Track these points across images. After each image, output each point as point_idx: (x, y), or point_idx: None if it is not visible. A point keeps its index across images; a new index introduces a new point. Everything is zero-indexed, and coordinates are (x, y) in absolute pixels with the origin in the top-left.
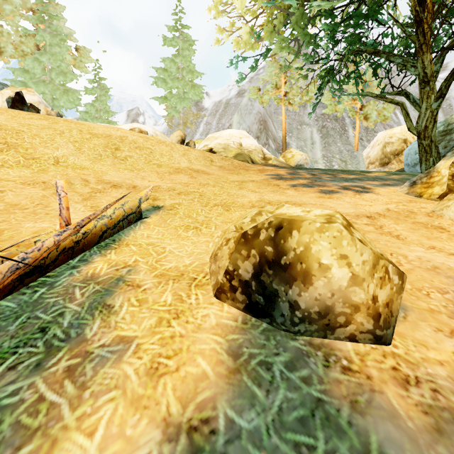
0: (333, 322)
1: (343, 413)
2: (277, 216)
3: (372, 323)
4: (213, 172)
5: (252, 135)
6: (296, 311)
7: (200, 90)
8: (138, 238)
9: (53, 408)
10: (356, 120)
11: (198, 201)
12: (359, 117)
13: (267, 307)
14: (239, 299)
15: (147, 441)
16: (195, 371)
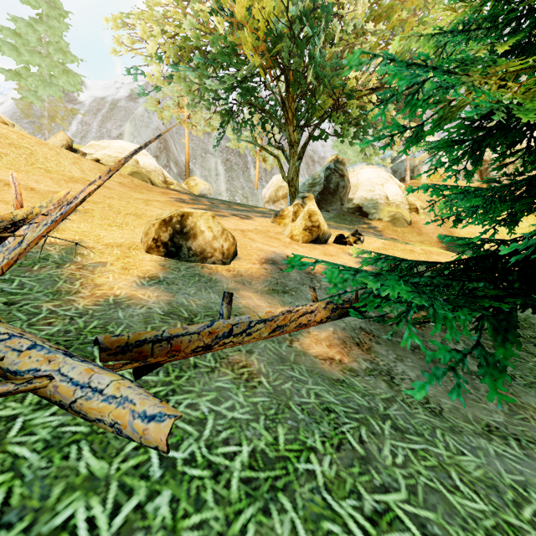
0: (206, 256)
1: (206, 275)
2: (182, 211)
3: (222, 256)
4: (113, 187)
5: (149, 153)
6: (191, 251)
7: (77, 80)
8: (70, 228)
9: (83, 275)
10: (256, 160)
11: (110, 210)
12: (259, 158)
13: (177, 252)
14: (162, 251)
15: (133, 279)
16: (146, 269)
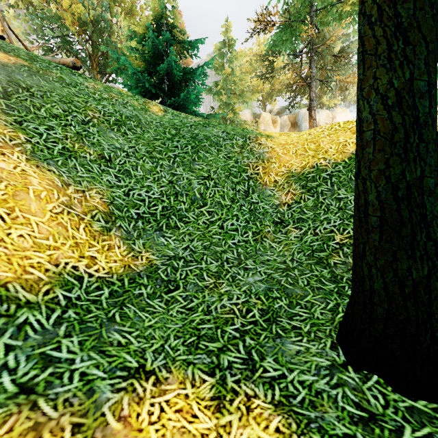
0: None
1: None
2: None
3: None
4: None
5: None
6: None
7: None
8: None
9: None
10: None
11: None
12: None
13: None
14: None
15: None
16: None
